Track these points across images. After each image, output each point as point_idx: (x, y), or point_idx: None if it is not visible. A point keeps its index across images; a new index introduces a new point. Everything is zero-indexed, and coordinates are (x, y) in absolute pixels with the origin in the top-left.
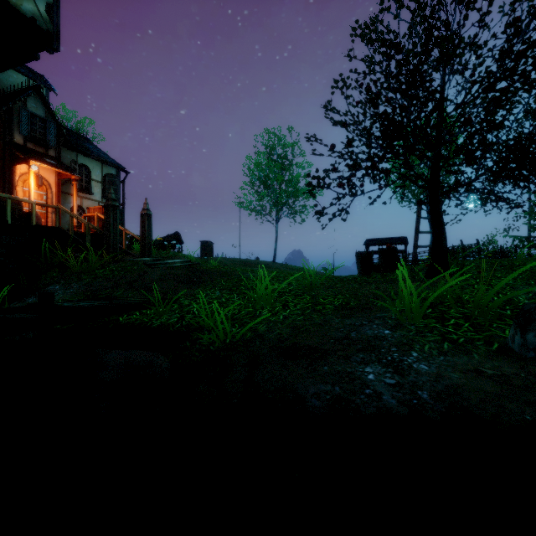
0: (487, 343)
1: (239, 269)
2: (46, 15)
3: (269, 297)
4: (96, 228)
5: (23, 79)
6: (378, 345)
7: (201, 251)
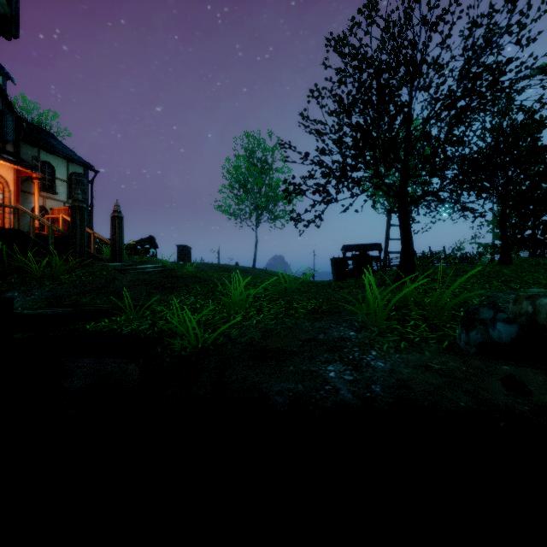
0: (438, 342)
1: (215, 274)
2: None
3: (243, 302)
4: (61, 230)
5: None
6: (342, 346)
7: (178, 256)
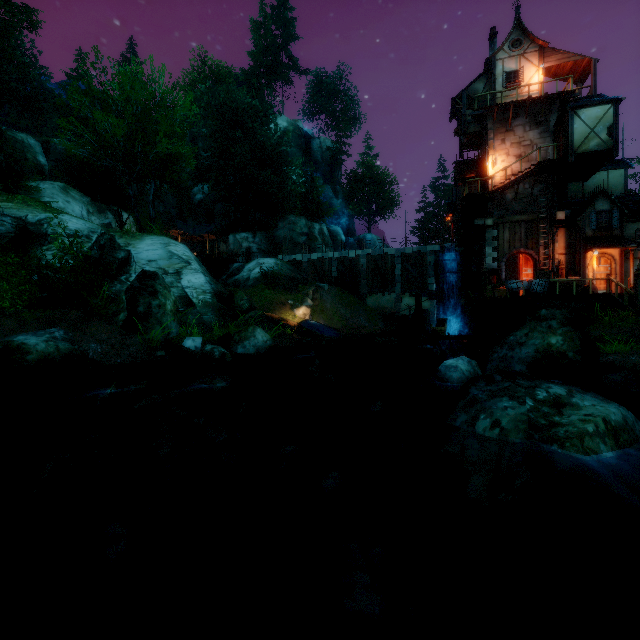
0: None
1: None
2: (606, 137)
3: None
4: (630, 292)
5: (604, 173)
6: None
7: None
